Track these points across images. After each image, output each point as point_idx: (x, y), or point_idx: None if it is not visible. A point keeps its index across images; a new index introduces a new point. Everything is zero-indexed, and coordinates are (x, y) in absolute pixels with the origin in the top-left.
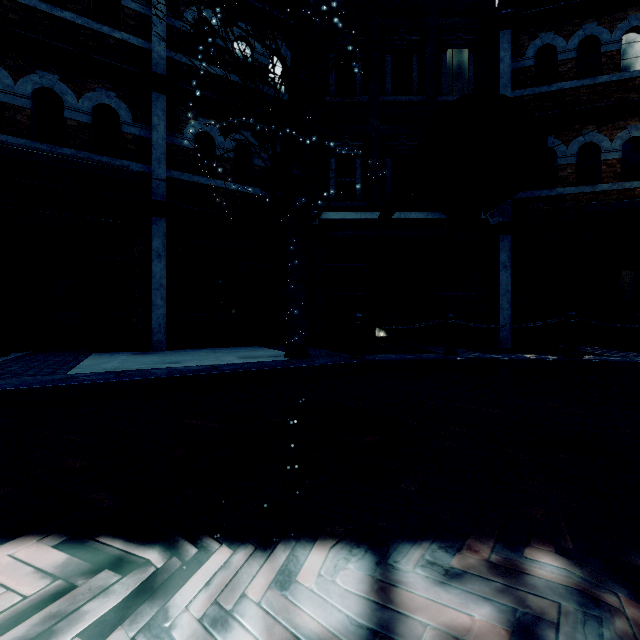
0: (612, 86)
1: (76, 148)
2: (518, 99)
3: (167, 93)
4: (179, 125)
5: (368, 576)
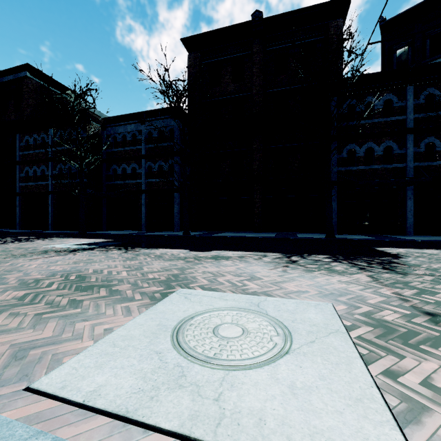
0: None
1: (378, 164)
2: None
3: (413, 133)
4: (417, 143)
5: None
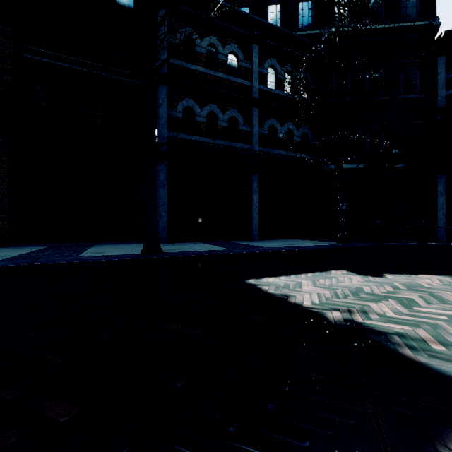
0: None
1: (222, 139)
2: (449, 96)
3: (259, 107)
4: (262, 123)
5: None
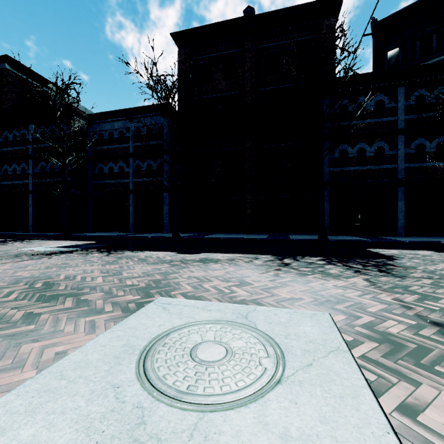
0: None
1: (369, 165)
2: None
3: (404, 134)
4: (408, 144)
5: None
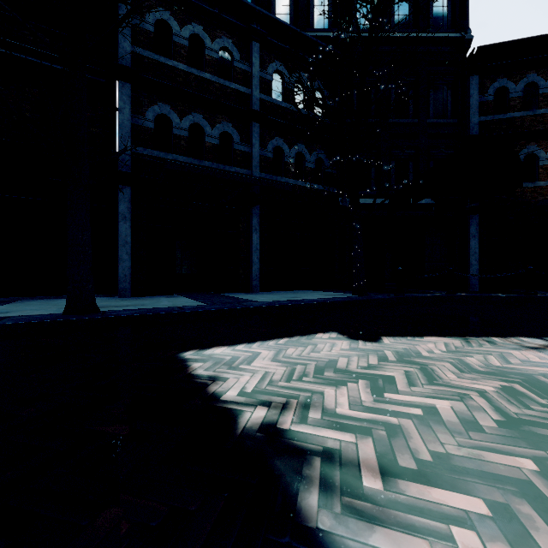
0: (546, 116)
1: (211, 161)
2: (482, 122)
3: (260, 122)
4: (264, 142)
5: (543, 340)
